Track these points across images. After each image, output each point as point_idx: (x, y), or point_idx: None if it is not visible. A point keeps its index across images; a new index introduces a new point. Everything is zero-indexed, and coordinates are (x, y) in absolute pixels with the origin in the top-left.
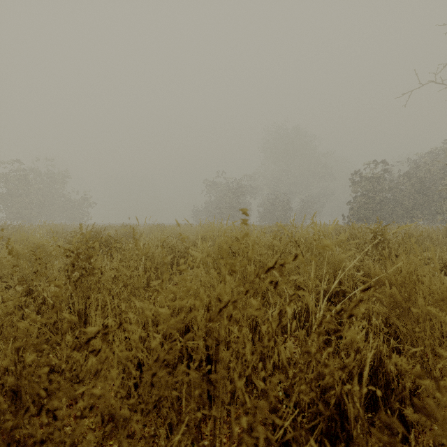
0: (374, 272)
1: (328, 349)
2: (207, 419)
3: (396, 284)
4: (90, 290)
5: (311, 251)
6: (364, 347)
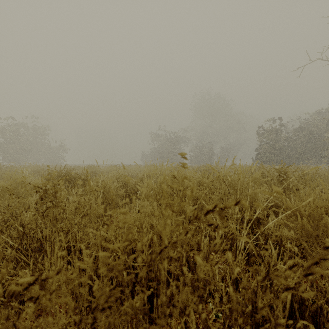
0: (286, 204)
1: (257, 278)
2: (150, 328)
3: (305, 215)
4: (55, 220)
5: (232, 186)
6: (280, 267)
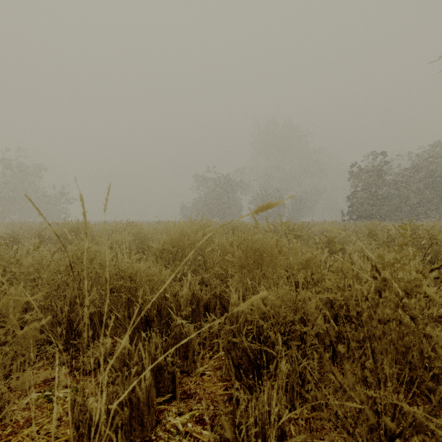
0: None
1: None
2: None
3: None
4: None
5: None
6: None
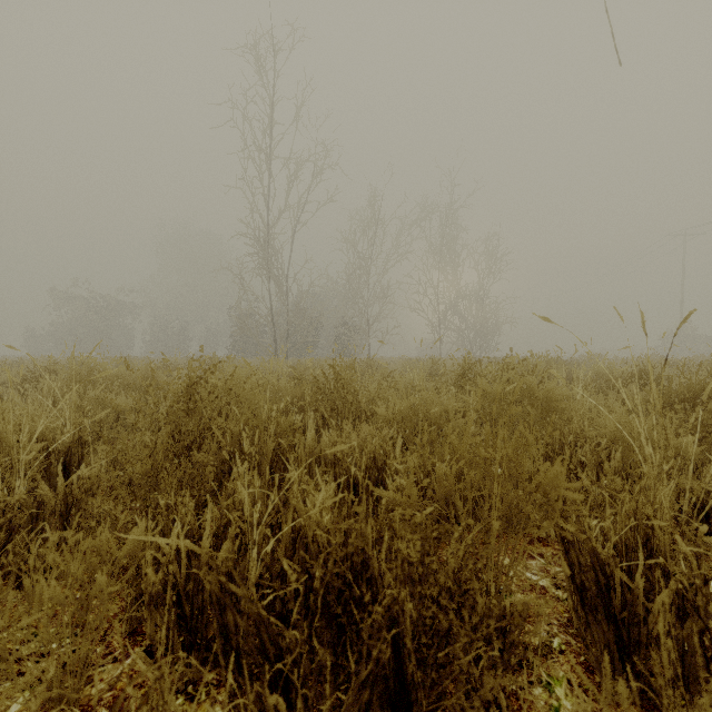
0: None
1: None
2: None
3: None
4: None
5: None
6: None
